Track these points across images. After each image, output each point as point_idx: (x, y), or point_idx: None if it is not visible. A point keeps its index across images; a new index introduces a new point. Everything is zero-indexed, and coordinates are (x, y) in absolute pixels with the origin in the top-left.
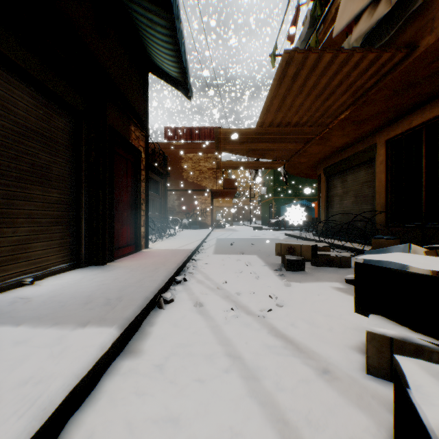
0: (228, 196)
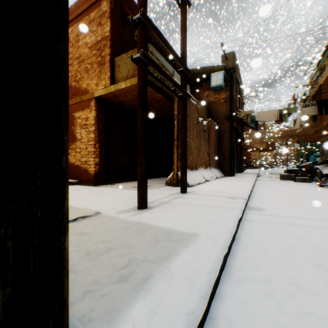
0: (269, 151)
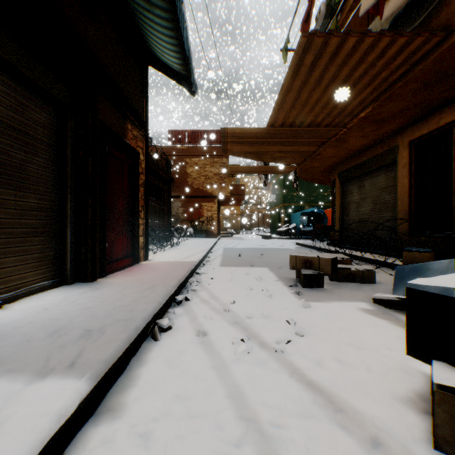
0: (235, 203)
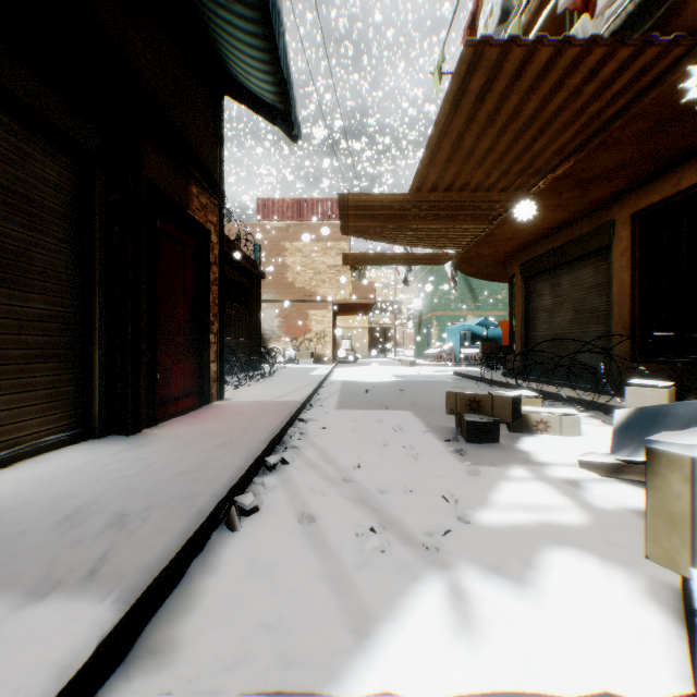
0: (360, 311)
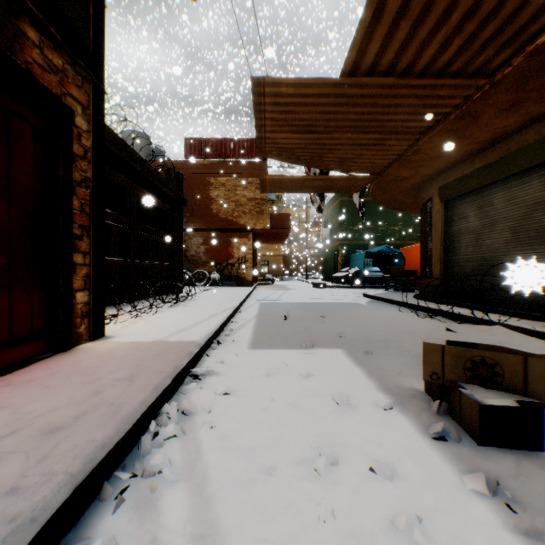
0: (277, 240)
